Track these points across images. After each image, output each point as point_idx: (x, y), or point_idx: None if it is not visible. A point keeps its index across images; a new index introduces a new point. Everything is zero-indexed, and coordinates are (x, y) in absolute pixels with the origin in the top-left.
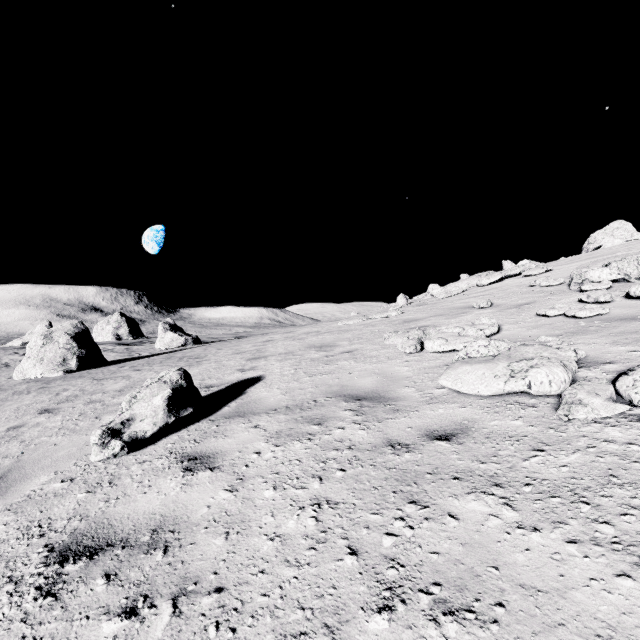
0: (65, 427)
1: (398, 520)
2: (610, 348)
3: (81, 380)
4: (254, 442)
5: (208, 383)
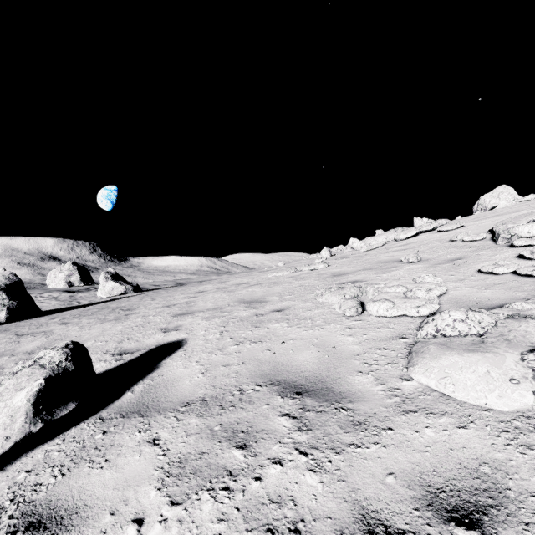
0: None
1: None
2: None
3: (2, 335)
4: (141, 485)
5: (124, 347)
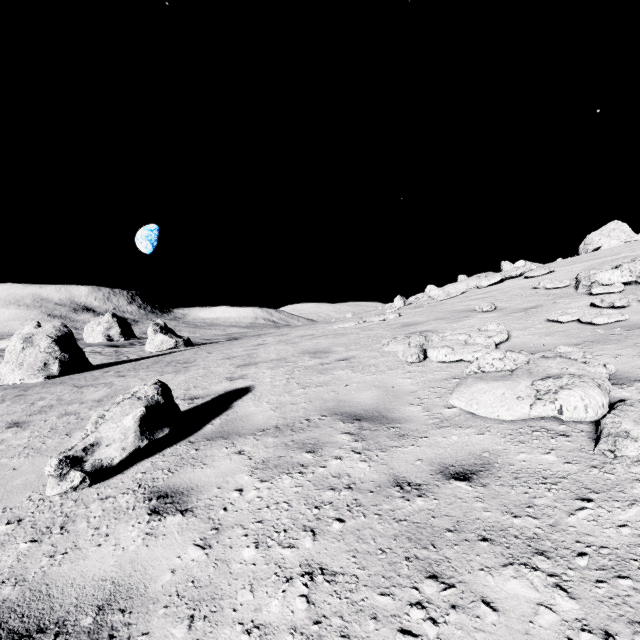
0: (30, 446)
1: (415, 607)
2: None
3: (61, 387)
4: (236, 474)
5: (193, 394)
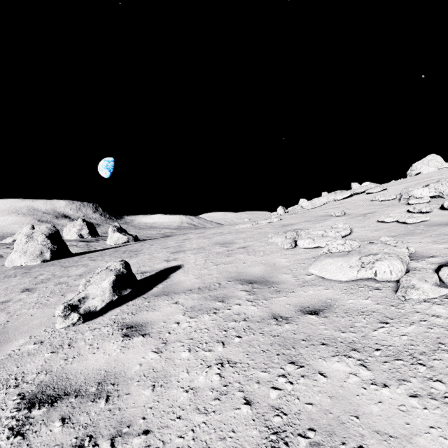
0: (39, 302)
1: (281, 377)
2: (432, 246)
3: (53, 267)
4: (175, 315)
5: (143, 270)
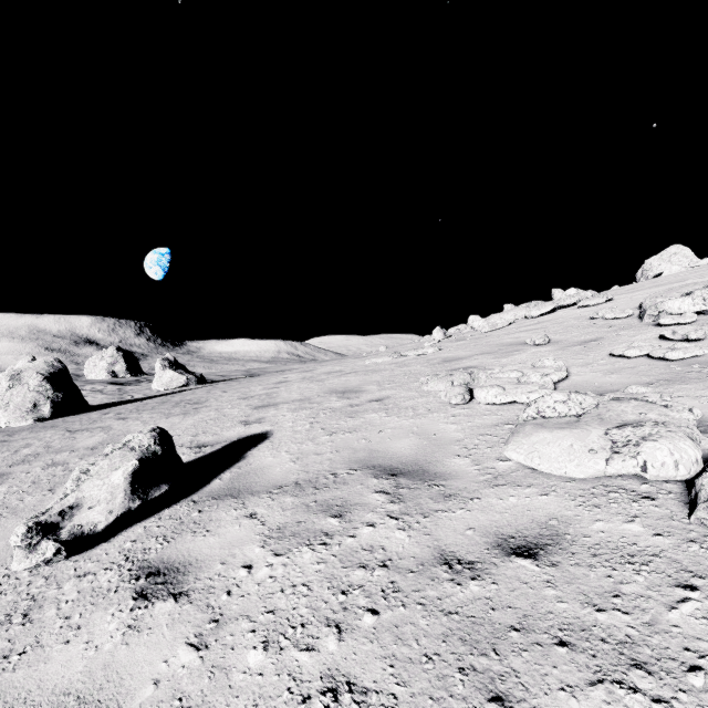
0: (5, 504)
1: None
2: None
3: (51, 432)
4: (245, 545)
5: (201, 440)
